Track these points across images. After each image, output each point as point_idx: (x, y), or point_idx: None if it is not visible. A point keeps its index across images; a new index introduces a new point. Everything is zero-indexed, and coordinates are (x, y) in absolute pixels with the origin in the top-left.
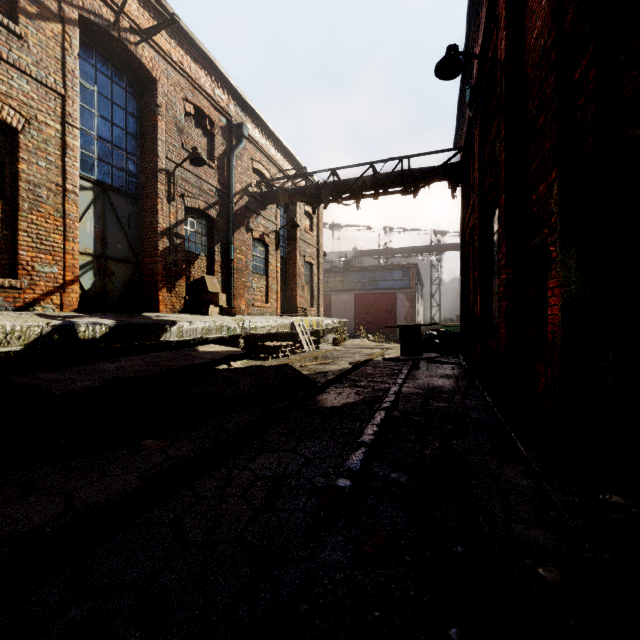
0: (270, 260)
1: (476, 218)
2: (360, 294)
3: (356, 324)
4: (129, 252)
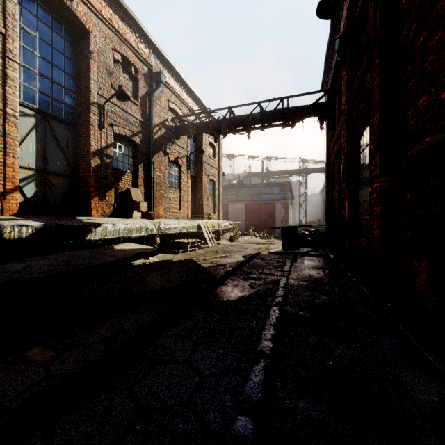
0: (182, 177)
1: (344, 141)
2: (249, 204)
3: (246, 225)
4: (67, 168)
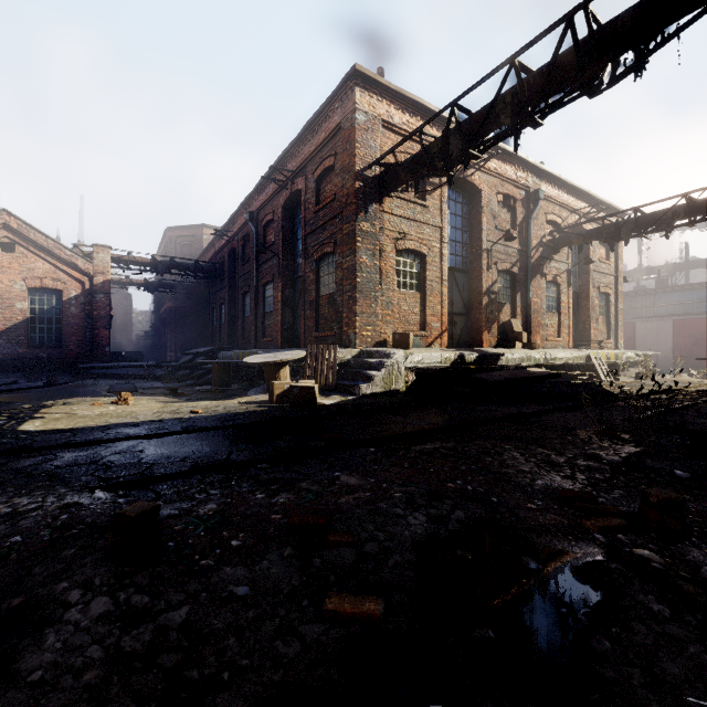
0: (562, 298)
1: None
2: (682, 320)
3: (675, 358)
4: (463, 308)
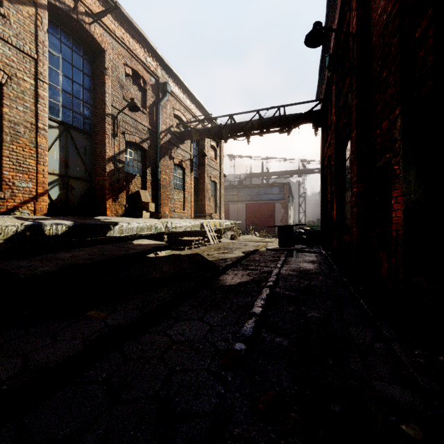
0: (186, 179)
1: (333, 149)
2: (249, 204)
3: (247, 225)
4: (85, 173)
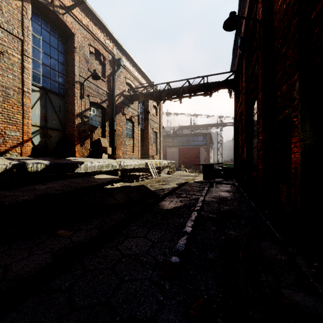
0: (135, 130)
1: (243, 107)
2: (181, 148)
3: (179, 163)
4: (59, 125)
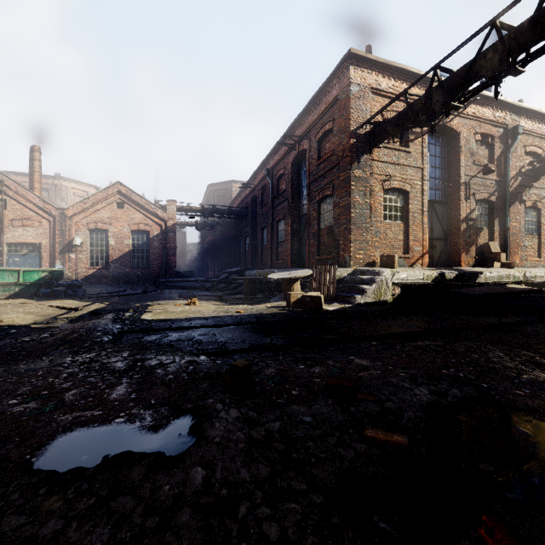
0: (542, 221)
1: None
2: None
3: None
4: (442, 234)
